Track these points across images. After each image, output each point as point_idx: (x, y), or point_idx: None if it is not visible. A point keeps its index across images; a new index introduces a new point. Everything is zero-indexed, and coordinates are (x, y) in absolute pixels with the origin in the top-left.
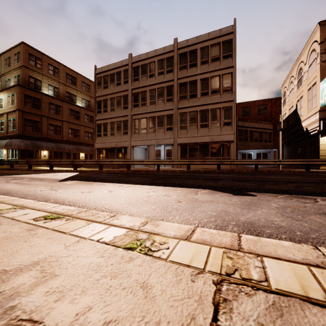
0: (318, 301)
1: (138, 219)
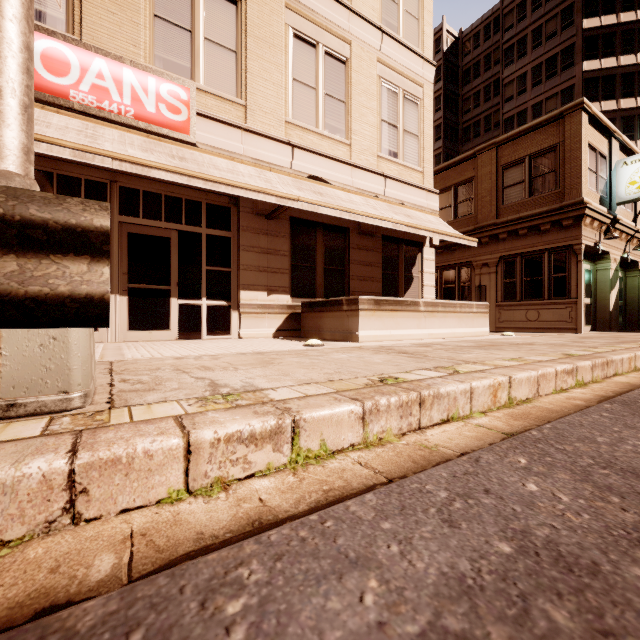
0: (457, 365)
1: (575, 362)
